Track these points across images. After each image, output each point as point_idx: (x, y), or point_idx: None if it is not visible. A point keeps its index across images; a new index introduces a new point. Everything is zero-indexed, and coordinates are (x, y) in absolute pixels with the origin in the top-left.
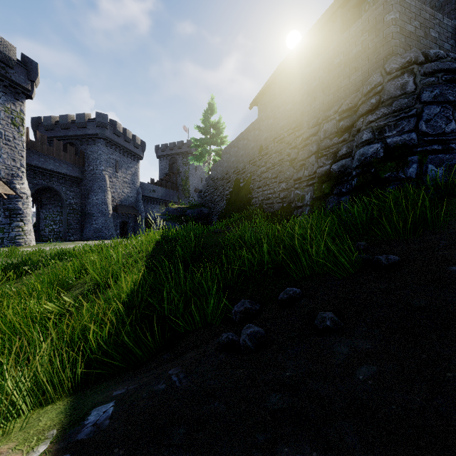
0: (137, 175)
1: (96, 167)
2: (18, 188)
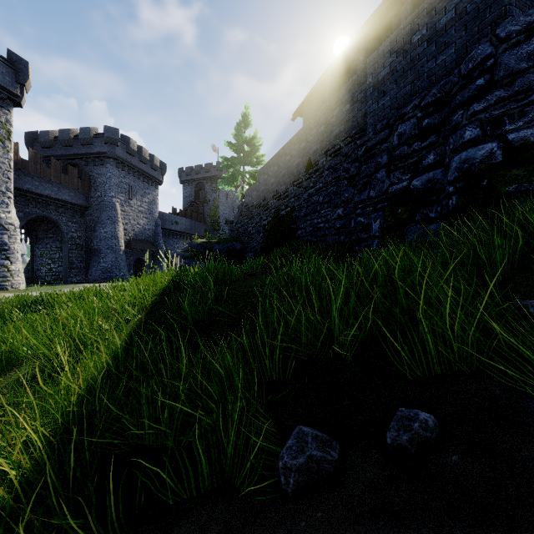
0: (155, 203)
1: (104, 193)
2: (3, 218)
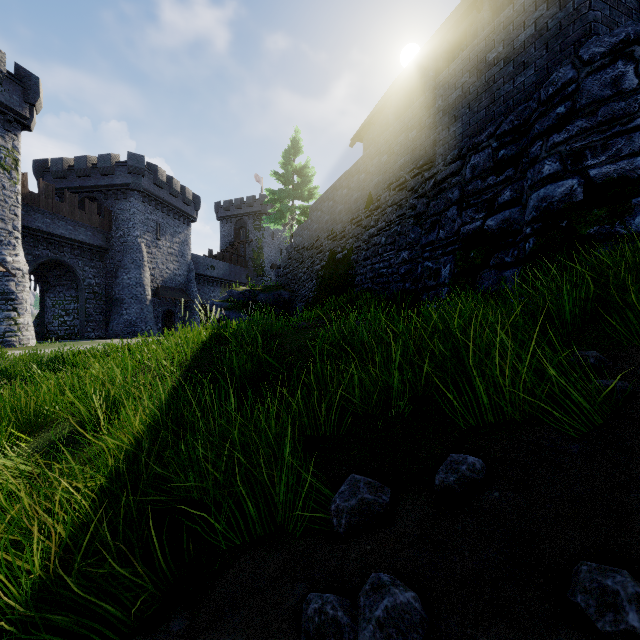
0: (188, 244)
1: (128, 232)
2: (10, 261)
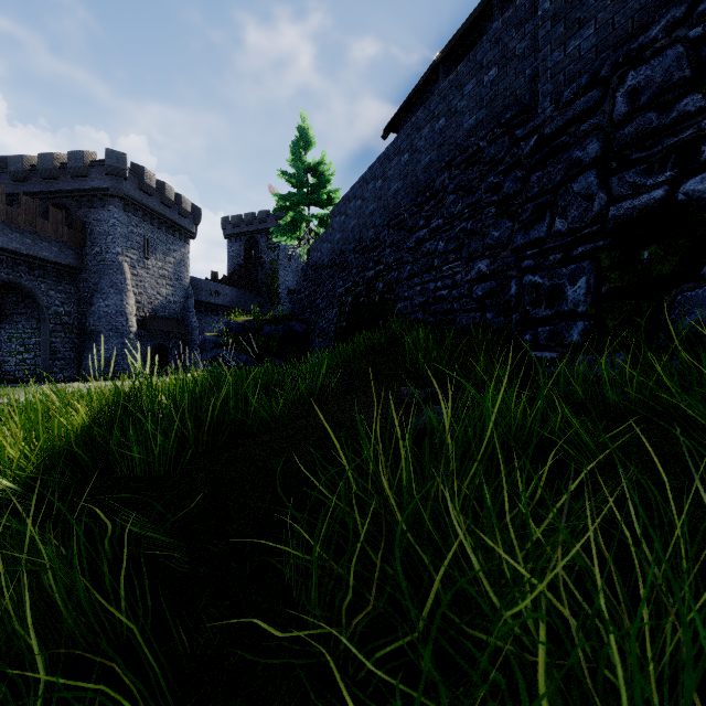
0: (185, 265)
1: (106, 249)
2: None
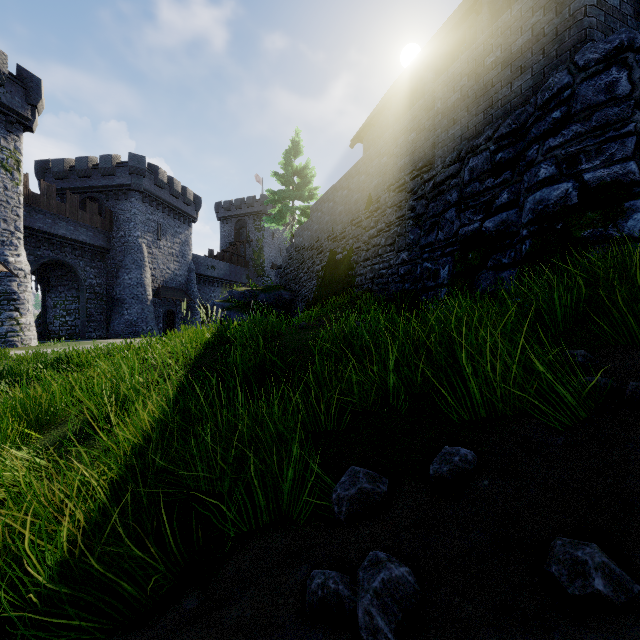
0: (188, 245)
1: (129, 233)
2: (12, 262)
